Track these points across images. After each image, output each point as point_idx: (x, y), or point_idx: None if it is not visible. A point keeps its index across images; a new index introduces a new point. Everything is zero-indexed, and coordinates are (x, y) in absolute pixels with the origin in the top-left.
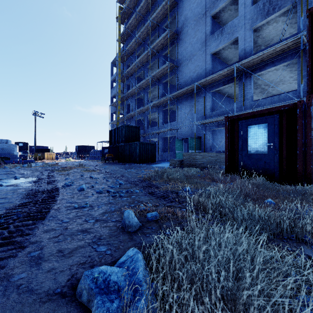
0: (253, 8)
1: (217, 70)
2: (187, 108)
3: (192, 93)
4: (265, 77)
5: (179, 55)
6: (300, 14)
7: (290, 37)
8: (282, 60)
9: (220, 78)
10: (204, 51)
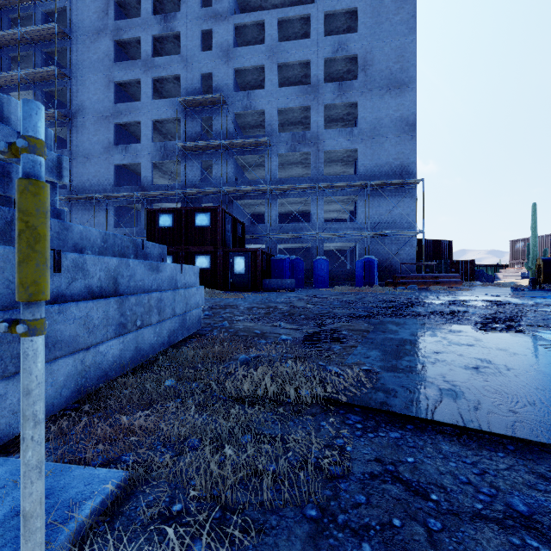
0: (153, 144)
1: (124, 181)
2: (85, 216)
3: (92, 201)
4: (167, 205)
5: (72, 145)
6: (182, 171)
7: (177, 185)
8: (172, 200)
9: (124, 197)
10: (107, 158)
